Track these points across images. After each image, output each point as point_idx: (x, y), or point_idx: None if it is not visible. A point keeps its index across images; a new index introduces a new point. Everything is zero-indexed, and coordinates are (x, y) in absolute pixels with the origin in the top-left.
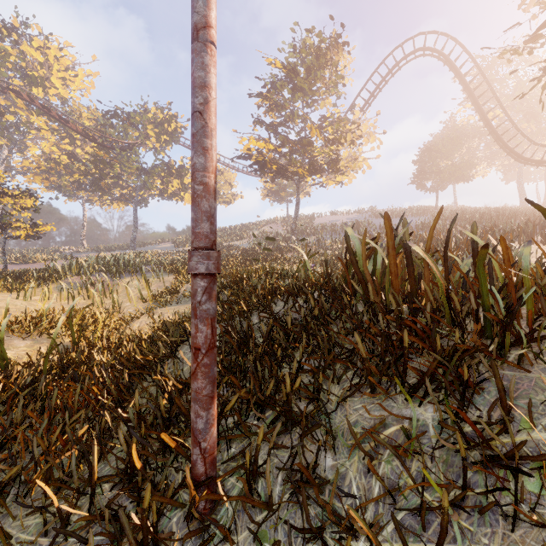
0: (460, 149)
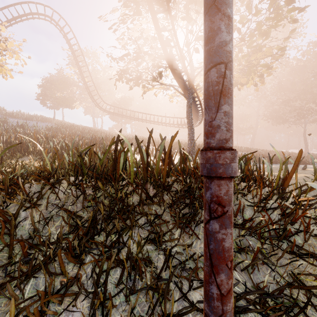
0: (67, 89)
